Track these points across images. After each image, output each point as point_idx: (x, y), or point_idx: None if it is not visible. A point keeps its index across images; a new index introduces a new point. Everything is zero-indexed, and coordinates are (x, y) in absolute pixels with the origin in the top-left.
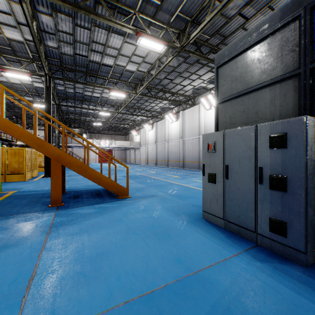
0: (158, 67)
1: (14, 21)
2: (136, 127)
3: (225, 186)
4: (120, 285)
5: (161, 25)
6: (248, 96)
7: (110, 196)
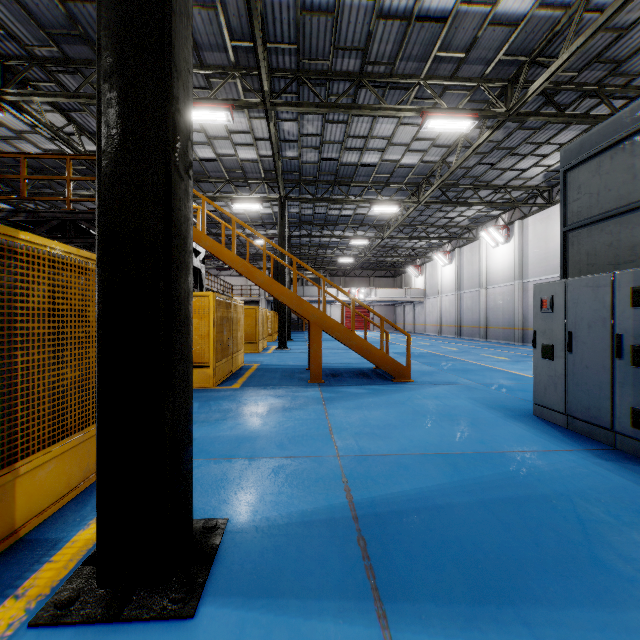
0: (462, 148)
1: (250, 139)
2: (416, 259)
3: (567, 363)
4: (413, 445)
5: (467, 84)
6: (617, 220)
7: (382, 378)
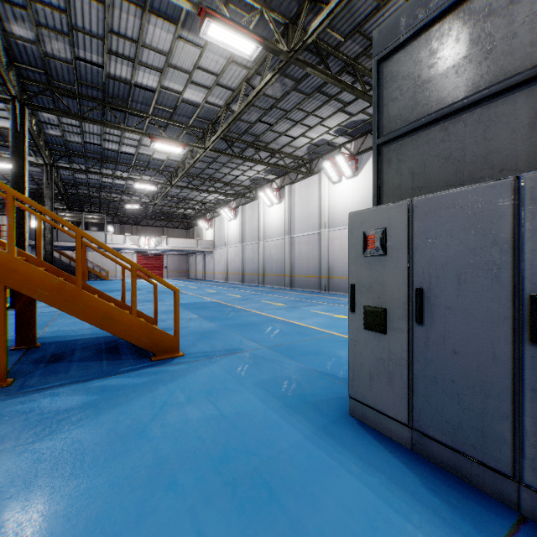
0: (245, 97)
1: None
2: (207, 214)
3: (413, 341)
4: None
5: (251, 4)
6: (462, 119)
7: (139, 353)
